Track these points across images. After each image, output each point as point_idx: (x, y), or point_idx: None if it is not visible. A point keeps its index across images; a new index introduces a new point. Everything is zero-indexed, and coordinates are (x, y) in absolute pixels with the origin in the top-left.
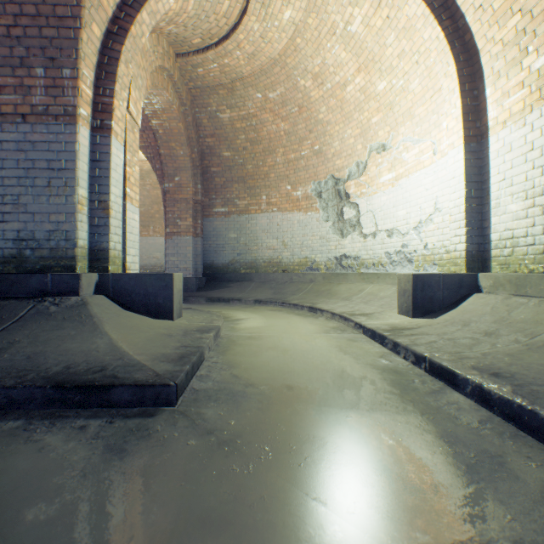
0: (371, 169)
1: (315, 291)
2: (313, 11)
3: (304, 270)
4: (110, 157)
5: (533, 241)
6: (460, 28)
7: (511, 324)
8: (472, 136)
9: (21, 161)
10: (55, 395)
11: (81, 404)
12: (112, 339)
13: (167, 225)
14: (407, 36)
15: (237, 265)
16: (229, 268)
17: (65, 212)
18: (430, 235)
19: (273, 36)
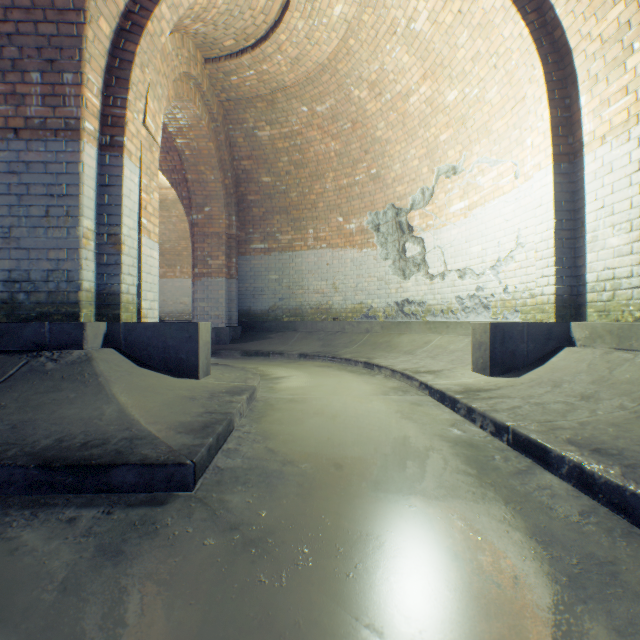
0: (439, 197)
1: (372, 343)
2: (369, 5)
3: (359, 318)
4: (122, 181)
5: (639, 283)
6: (548, 23)
7: (613, 385)
8: (563, 154)
9: (13, 186)
10: (41, 477)
11: (73, 488)
12: (120, 404)
13: (195, 264)
14: (483, 34)
15: (279, 312)
16: (269, 315)
17: (66, 247)
18: (511, 276)
19: (321, 37)
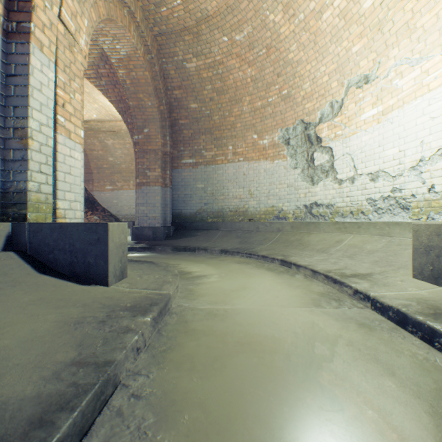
0: (349, 107)
1: (284, 240)
2: None
3: (271, 219)
4: (29, 70)
5: None
6: None
7: None
8: None
9: None
10: None
11: None
12: None
13: (136, 176)
14: None
15: (204, 214)
16: (196, 217)
17: None
18: (439, 175)
19: None
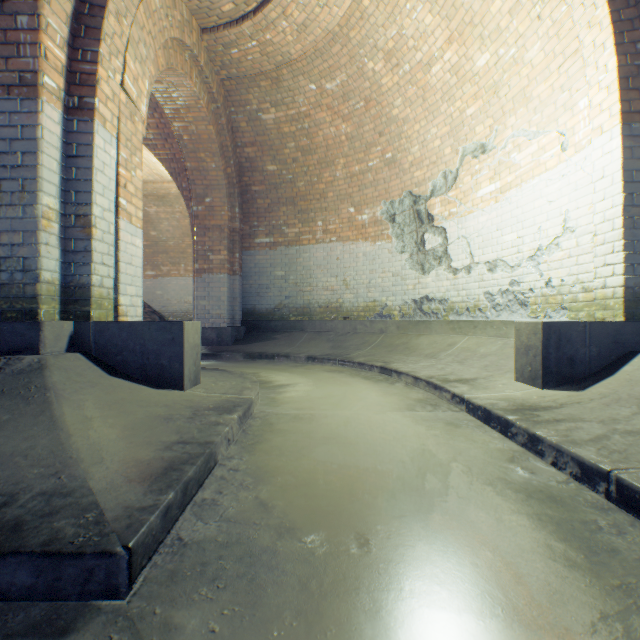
0: (465, 180)
1: (387, 344)
2: None
3: (372, 317)
4: (93, 151)
5: None
6: None
7: None
8: (633, 112)
9: None
10: None
11: None
12: (63, 430)
13: (195, 260)
14: None
15: (285, 311)
16: (274, 314)
17: (21, 229)
18: (556, 267)
19: None
